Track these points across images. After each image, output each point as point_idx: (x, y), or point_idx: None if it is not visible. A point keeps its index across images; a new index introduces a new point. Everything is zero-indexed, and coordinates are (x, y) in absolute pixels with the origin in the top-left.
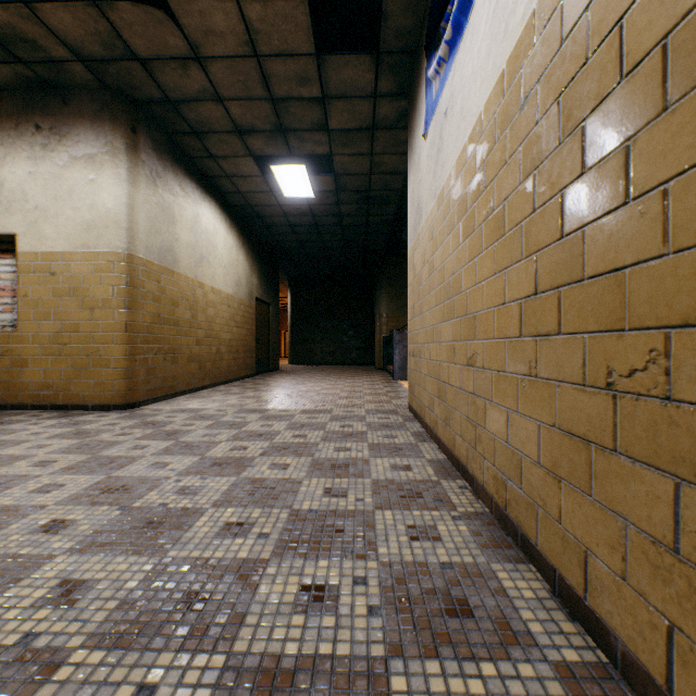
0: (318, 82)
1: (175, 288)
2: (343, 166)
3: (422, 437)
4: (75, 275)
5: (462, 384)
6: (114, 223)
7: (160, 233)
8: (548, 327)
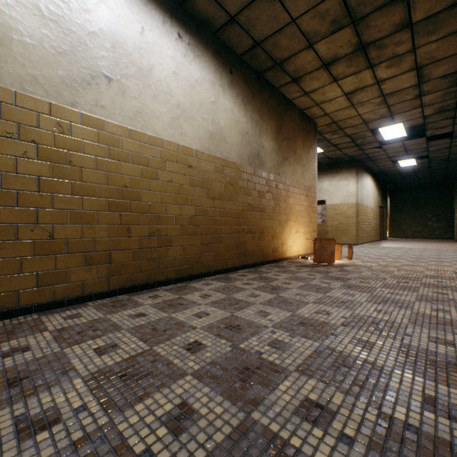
0: (425, 145)
1: (363, 209)
2: (433, 156)
3: None
4: (341, 209)
5: None
6: (353, 195)
7: (360, 194)
8: None
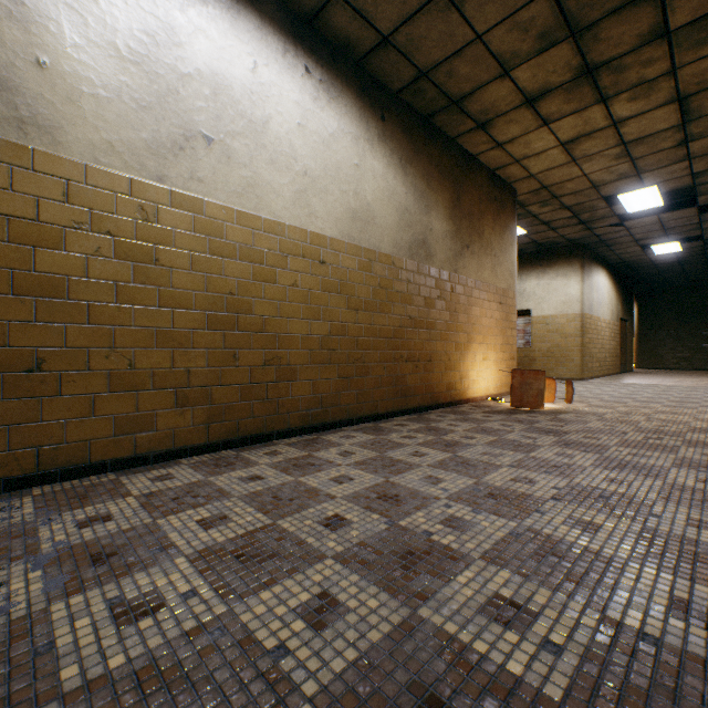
0: (696, 219)
1: (592, 324)
2: None
3: None
4: (556, 324)
5: None
6: (575, 301)
7: (588, 299)
8: None
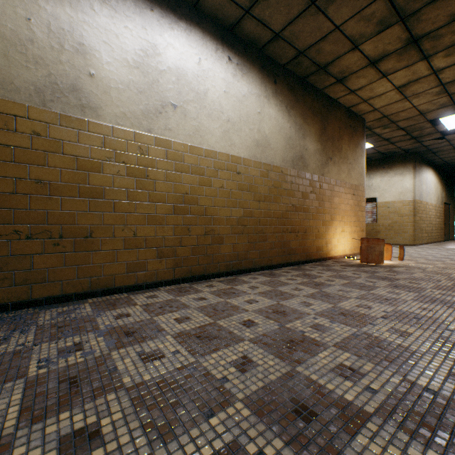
0: None
1: (421, 207)
2: None
3: None
4: (395, 207)
5: None
6: (409, 191)
7: (419, 190)
8: None
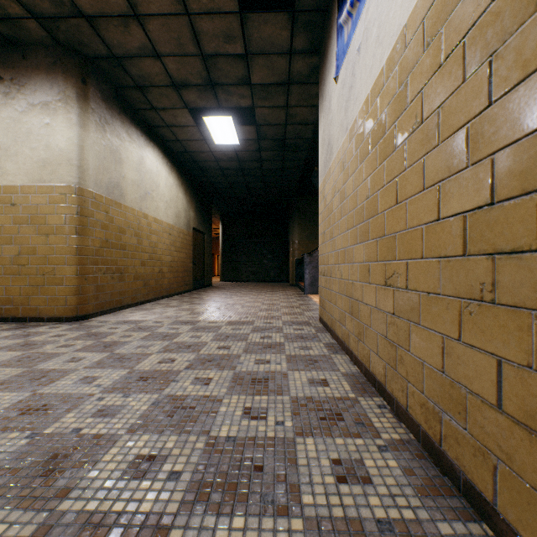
0: (241, 39)
1: (122, 218)
2: (263, 118)
3: (334, 349)
4: (32, 206)
5: (379, 303)
6: (66, 161)
7: (108, 171)
8: (517, 242)
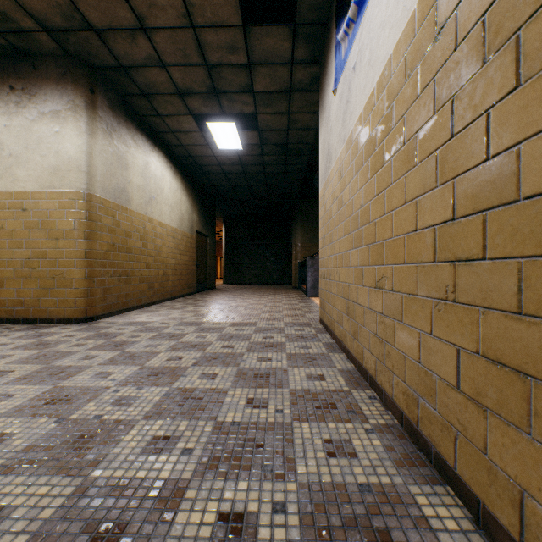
0: (244, 50)
1: (128, 222)
2: (265, 123)
3: (332, 348)
4: (43, 211)
5: (370, 304)
6: (75, 167)
7: (115, 176)
8: (470, 252)
